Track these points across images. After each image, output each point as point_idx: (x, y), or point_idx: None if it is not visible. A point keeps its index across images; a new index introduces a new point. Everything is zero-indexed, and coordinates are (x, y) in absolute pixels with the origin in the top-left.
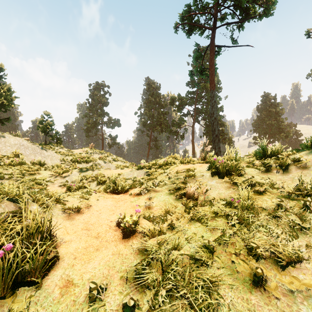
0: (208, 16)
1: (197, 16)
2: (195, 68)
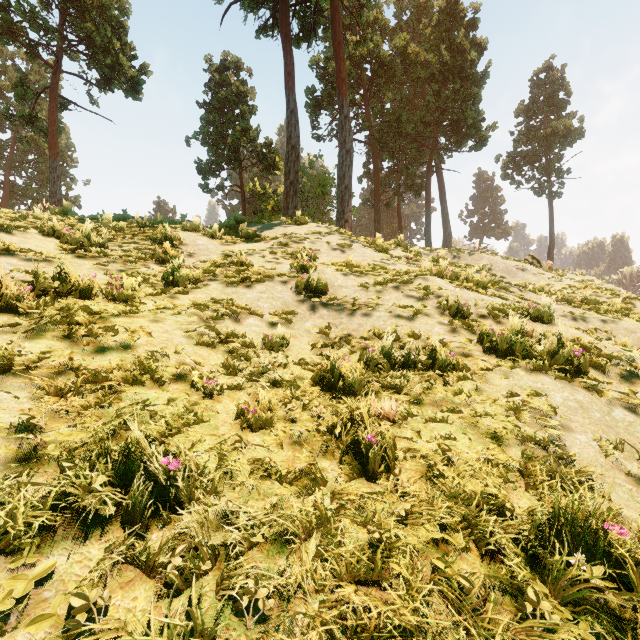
0: (46, 37)
1: (24, 26)
2: (20, 111)
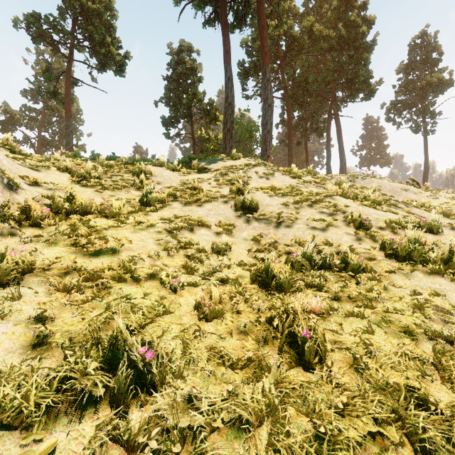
0: (63, 38)
1: (50, 32)
2: (47, 88)
